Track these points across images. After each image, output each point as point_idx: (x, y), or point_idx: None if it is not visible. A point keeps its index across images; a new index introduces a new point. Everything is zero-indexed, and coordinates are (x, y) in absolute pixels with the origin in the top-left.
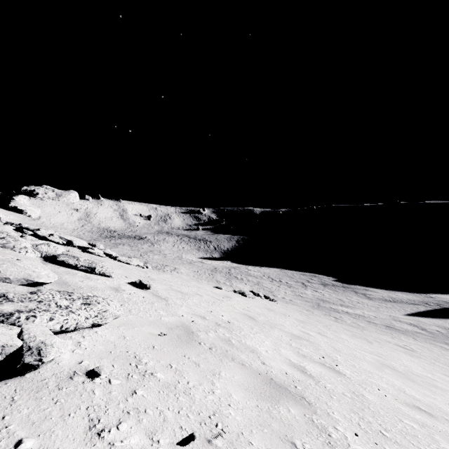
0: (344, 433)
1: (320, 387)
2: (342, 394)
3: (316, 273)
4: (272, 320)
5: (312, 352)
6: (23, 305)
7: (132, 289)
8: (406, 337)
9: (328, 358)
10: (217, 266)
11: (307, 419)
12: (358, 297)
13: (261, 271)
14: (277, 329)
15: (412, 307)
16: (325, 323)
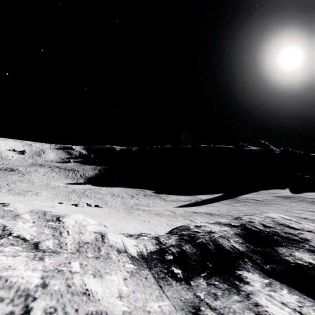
0: None
1: None
2: None
3: (144, 189)
4: None
5: None
6: None
7: None
8: (158, 217)
9: None
10: (76, 189)
11: None
12: (159, 201)
13: (109, 190)
14: None
15: (182, 203)
16: (114, 215)
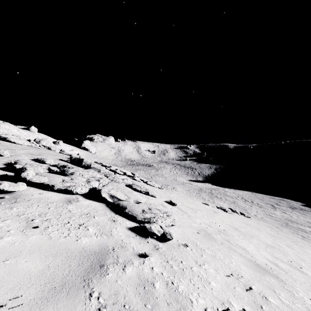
0: (303, 296)
1: (288, 275)
2: (303, 282)
3: (284, 198)
4: (250, 232)
5: (282, 257)
6: (151, 215)
7: (169, 205)
8: None
9: (294, 262)
10: (201, 187)
11: (281, 285)
12: None
13: (235, 192)
14: (255, 238)
15: None
16: (292, 239)
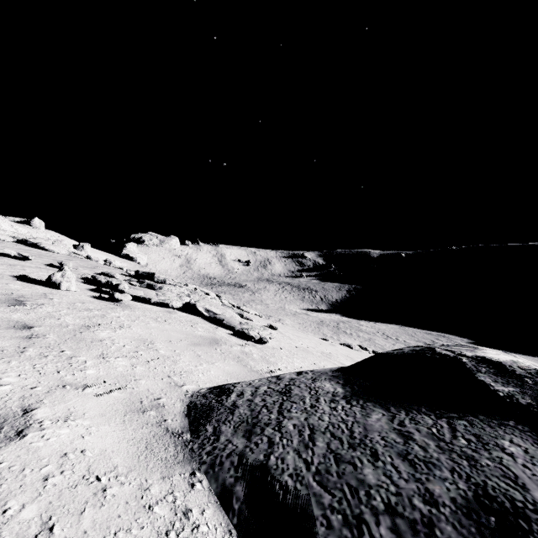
0: None
1: None
2: None
3: (445, 333)
4: None
5: None
6: (248, 326)
7: None
8: None
9: None
10: (323, 319)
11: None
12: None
13: (375, 327)
14: None
15: None
16: None
